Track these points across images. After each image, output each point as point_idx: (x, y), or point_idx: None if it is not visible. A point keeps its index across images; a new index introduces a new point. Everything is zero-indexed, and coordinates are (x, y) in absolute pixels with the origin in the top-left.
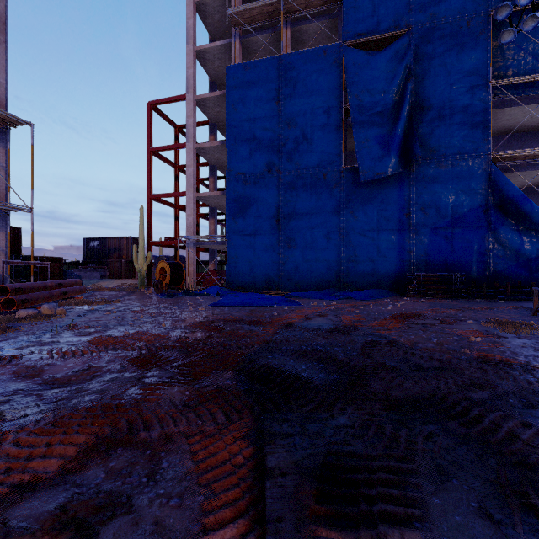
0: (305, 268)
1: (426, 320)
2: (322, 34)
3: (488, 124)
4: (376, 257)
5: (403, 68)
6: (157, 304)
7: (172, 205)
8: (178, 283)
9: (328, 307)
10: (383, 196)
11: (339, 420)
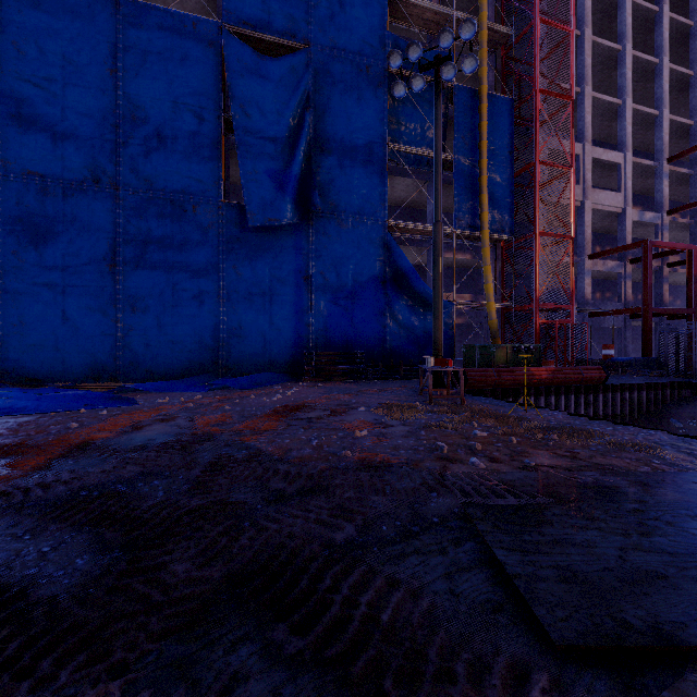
0: (162, 344)
1: (315, 412)
2: (196, 1)
3: (385, 188)
4: (267, 330)
5: (301, 92)
6: None
7: None
8: None
9: (185, 405)
10: (277, 251)
11: None
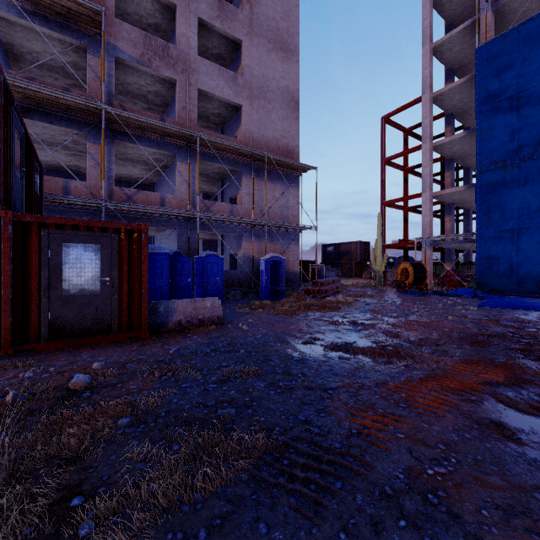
0: None
1: None
2: None
3: None
4: None
5: None
6: (415, 301)
7: (401, 207)
8: (420, 283)
9: None
10: None
11: None
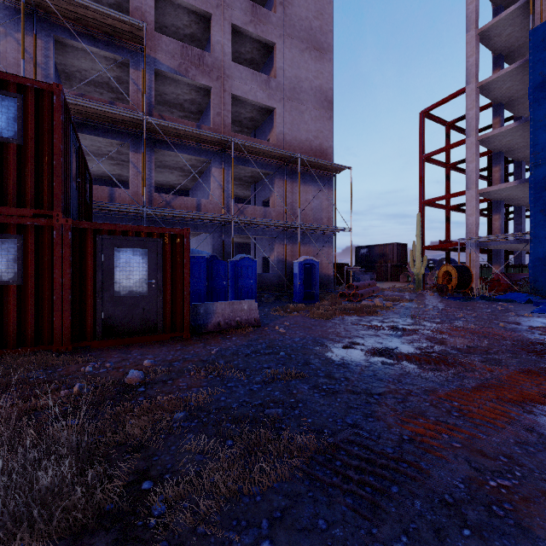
0: None
1: None
2: None
3: None
4: None
5: None
6: (459, 306)
7: (442, 206)
8: (465, 287)
9: None
10: None
11: None
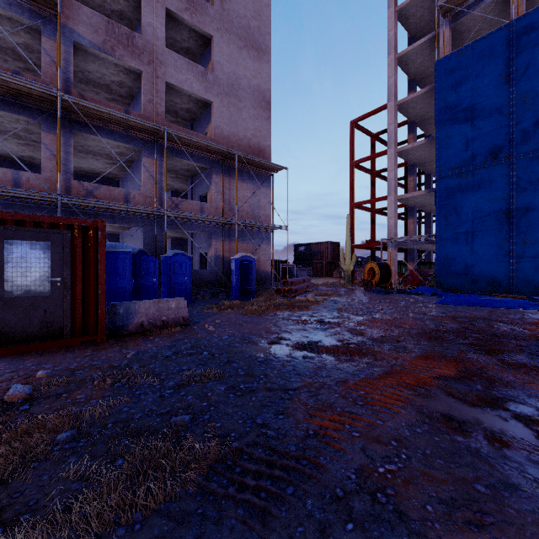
0: None
1: None
2: None
3: None
4: None
5: None
6: (380, 299)
7: (369, 209)
8: (386, 282)
9: None
10: None
11: None
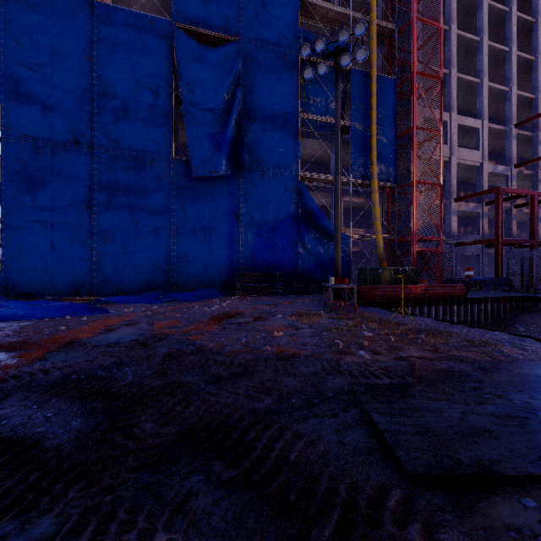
0: (127, 267)
1: (244, 318)
2: (152, 4)
3: (298, 147)
4: (208, 256)
5: (233, 74)
6: None
7: None
8: None
9: (145, 313)
10: (215, 195)
11: (34, 530)
